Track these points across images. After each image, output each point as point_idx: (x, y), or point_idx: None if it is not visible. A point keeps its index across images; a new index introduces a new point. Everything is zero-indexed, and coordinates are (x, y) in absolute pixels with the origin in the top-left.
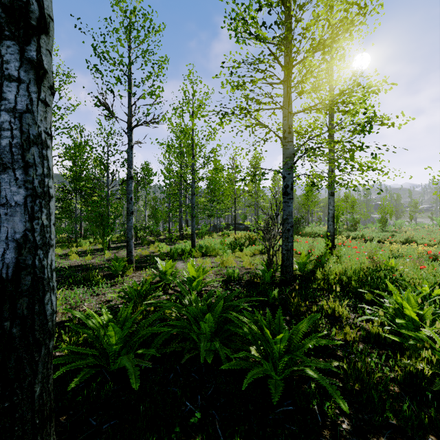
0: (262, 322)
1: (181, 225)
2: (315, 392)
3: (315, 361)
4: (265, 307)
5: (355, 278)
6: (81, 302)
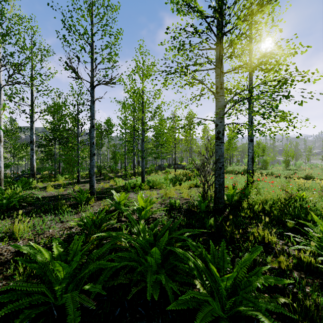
0: (207, 256)
1: (134, 164)
2: None
3: (260, 296)
4: (204, 235)
5: (275, 208)
6: (47, 229)
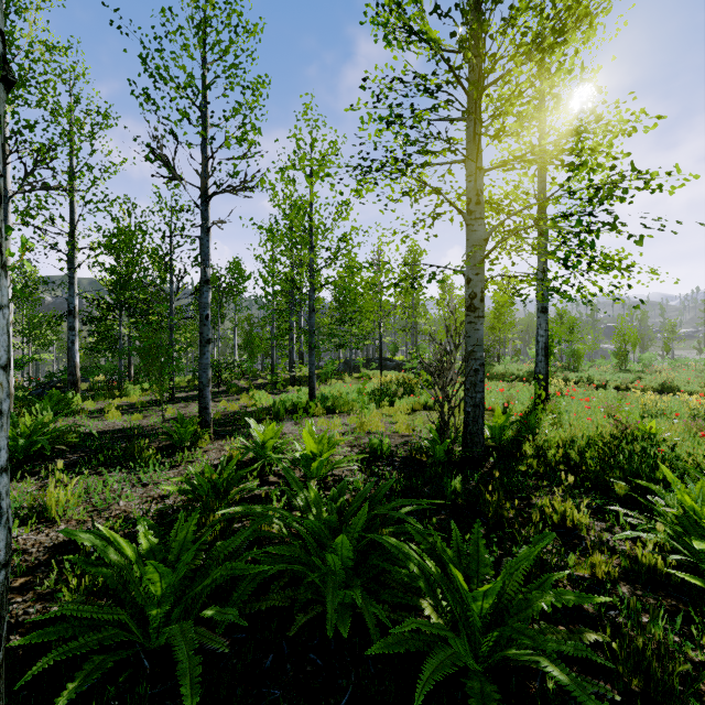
0: (445, 552)
1: (291, 361)
2: (554, 700)
3: (549, 630)
4: (441, 512)
5: (590, 454)
6: (114, 500)
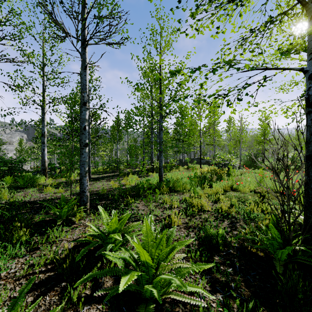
0: None
1: (151, 159)
2: None
3: None
4: None
5: None
6: None
